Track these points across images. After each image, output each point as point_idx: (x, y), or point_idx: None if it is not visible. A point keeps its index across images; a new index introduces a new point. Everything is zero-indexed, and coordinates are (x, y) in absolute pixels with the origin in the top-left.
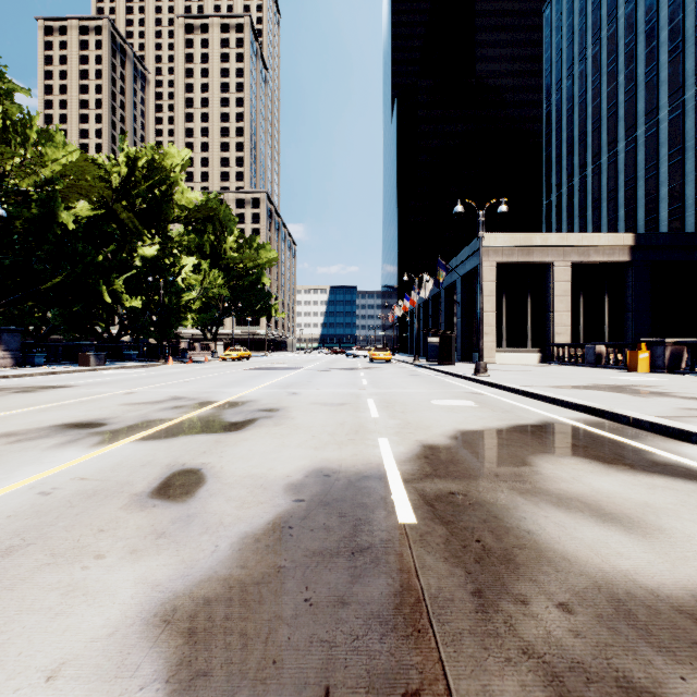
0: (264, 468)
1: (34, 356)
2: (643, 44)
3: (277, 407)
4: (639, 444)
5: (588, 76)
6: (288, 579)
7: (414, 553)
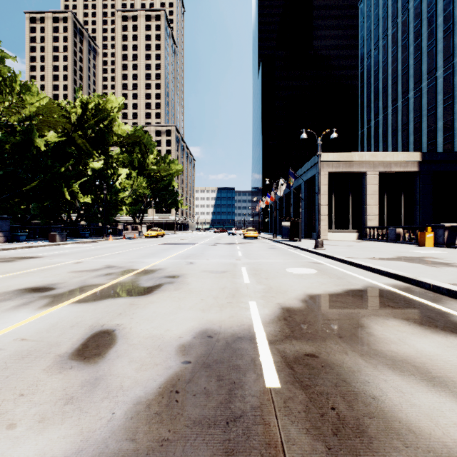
0: (162, 329)
1: (19, 235)
2: (425, 26)
3: (178, 274)
4: (442, 307)
5: (389, 48)
6: (169, 456)
7: (279, 423)
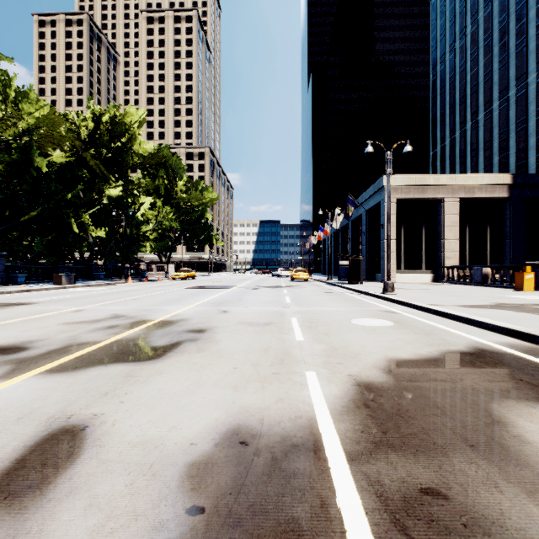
0: (165, 426)
1: (16, 276)
2: (514, 21)
3: (205, 328)
4: None
5: (467, 50)
6: None
7: None
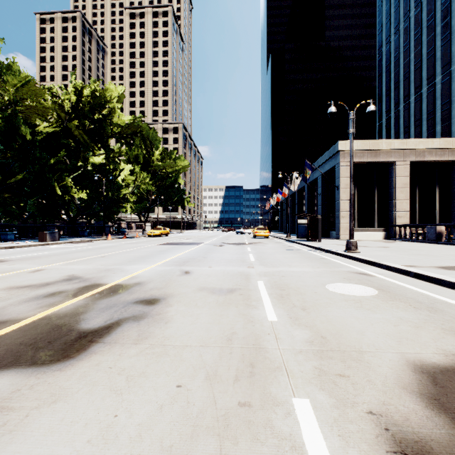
0: None
1: (6, 234)
2: None
3: (158, 296)
4: None
5: (411, 31)
6: None
7: None
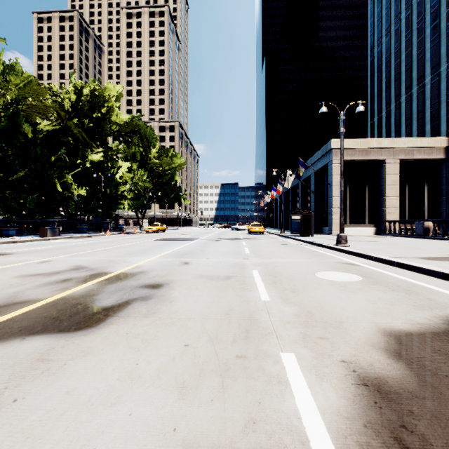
0: None
1: (8, 229)
2: (445, 5)
3: (162, 282)
4: None
5: (402, 32)
6: None
7: None
